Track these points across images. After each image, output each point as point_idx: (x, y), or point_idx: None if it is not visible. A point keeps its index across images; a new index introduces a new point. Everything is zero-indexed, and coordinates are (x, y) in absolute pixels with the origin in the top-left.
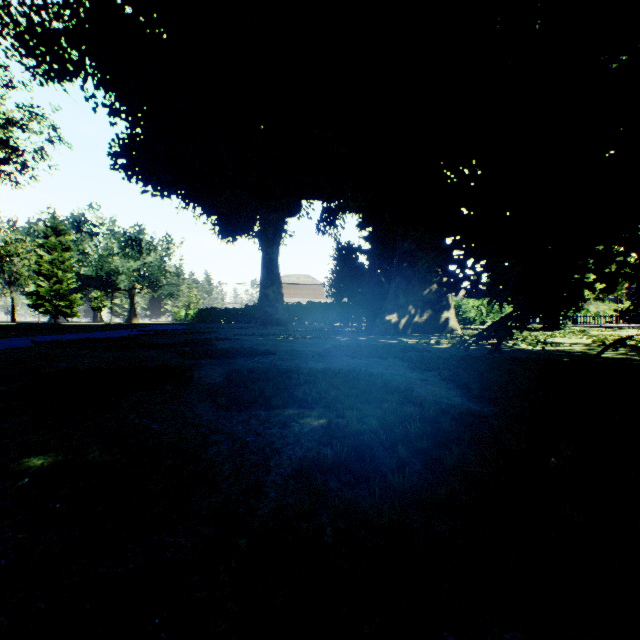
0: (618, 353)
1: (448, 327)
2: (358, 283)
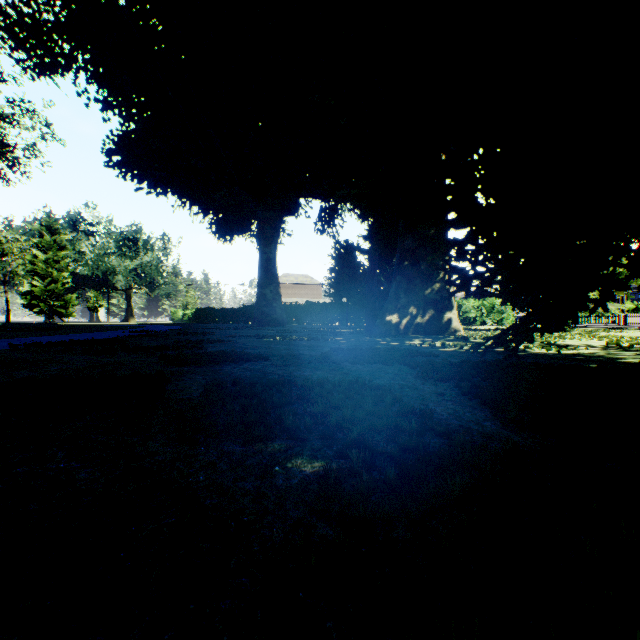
0: None
1: (451, 328)
2: (357, 283)
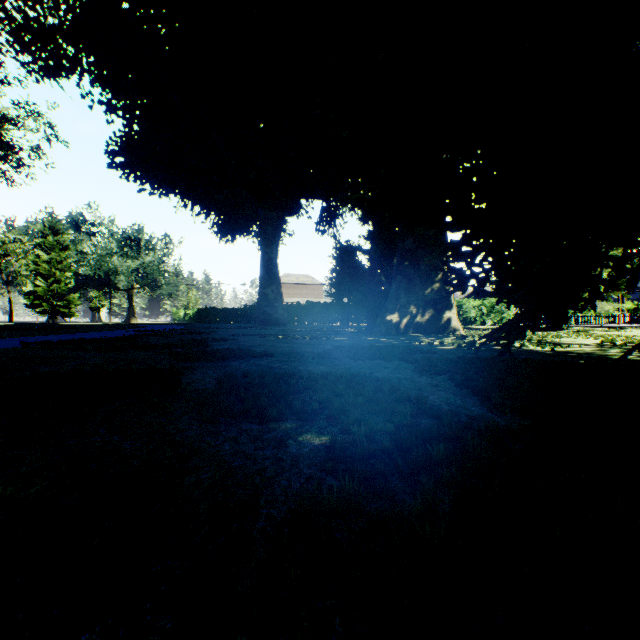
0: (633, 354)
1: (450, 327)
2: (358, 283)
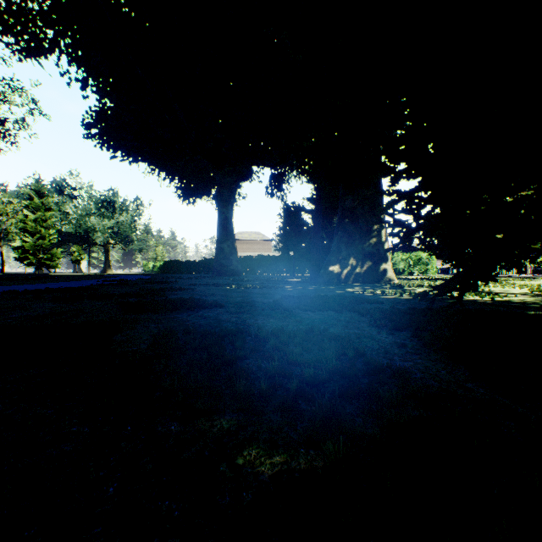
0: None
1: (386, 277)
2: (302, 238)
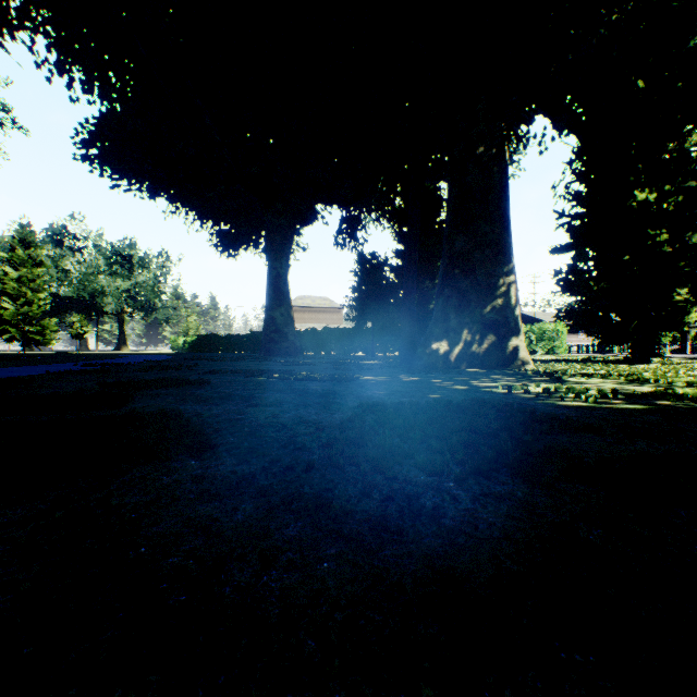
0: None
1: (517, 359)
2: (385, 304)
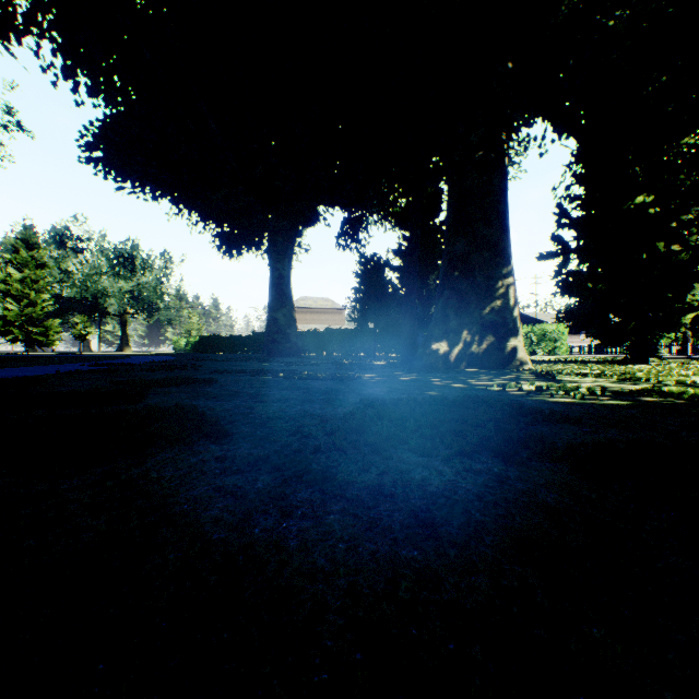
0: None
1: (516, 360)
2: (387, 305)
